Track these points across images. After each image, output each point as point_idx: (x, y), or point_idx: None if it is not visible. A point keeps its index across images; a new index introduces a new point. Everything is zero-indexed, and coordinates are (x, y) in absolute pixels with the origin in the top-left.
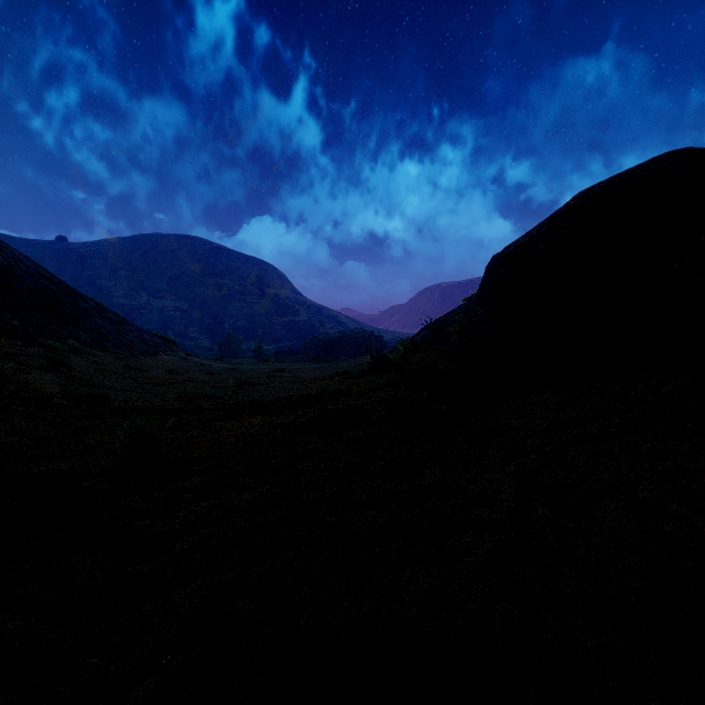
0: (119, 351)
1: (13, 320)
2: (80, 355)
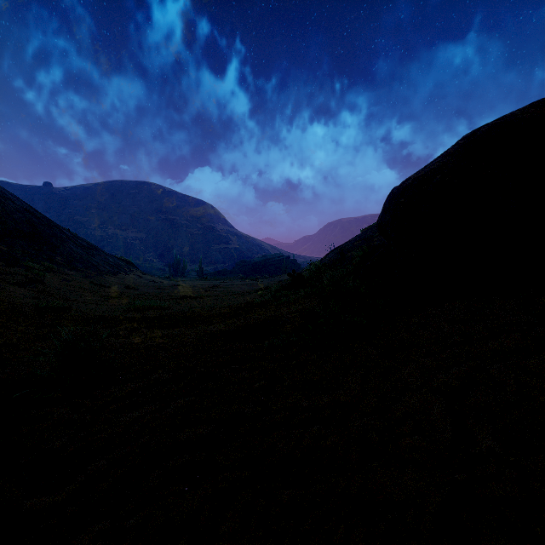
0: (87, 271)
1: (1, 245)
2: (54, 273)
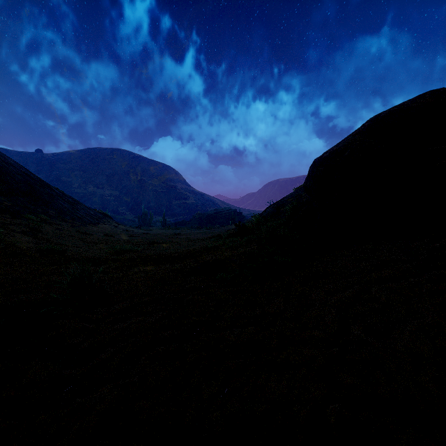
0: (74, 222)
1: (6, 201)
2: (49, 224)
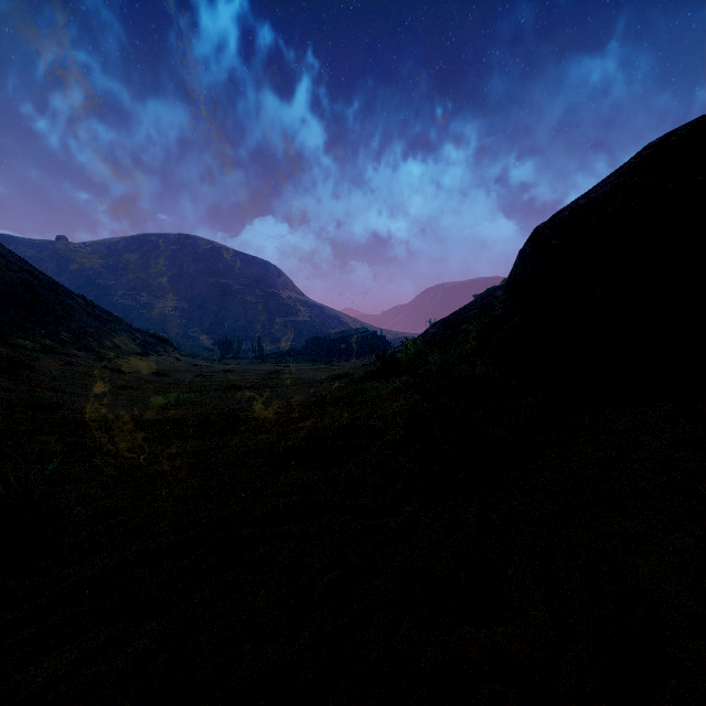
0: (104, 351)
1: None
2: (54, 355)
